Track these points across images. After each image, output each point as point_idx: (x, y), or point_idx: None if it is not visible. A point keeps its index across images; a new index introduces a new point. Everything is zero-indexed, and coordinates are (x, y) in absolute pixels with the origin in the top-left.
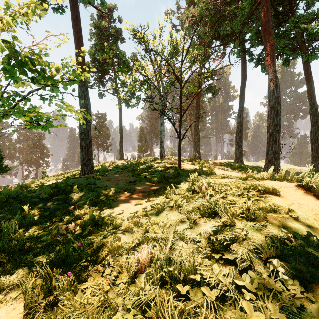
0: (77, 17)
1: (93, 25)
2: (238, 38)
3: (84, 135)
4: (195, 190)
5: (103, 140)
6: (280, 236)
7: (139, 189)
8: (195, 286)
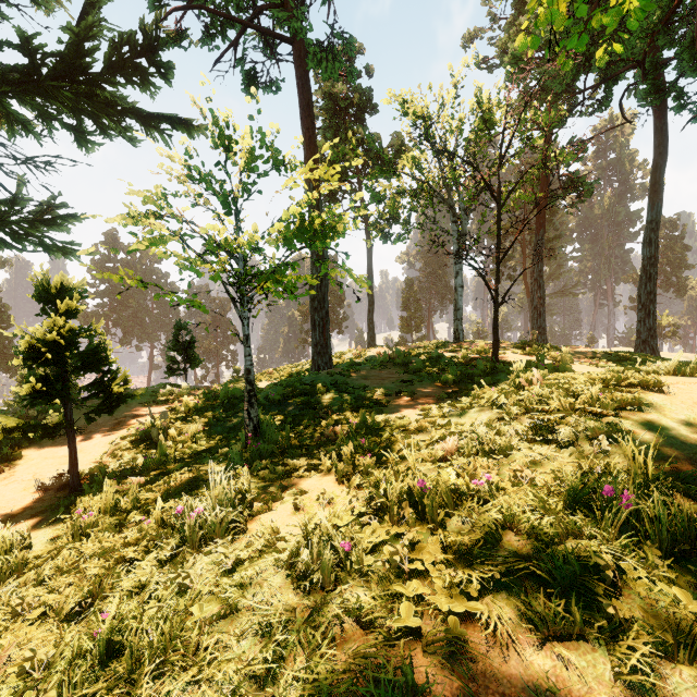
0: (308, 103)
1: (321, 93)
2: (640, 65)
3: (318, 303)
4: (521, 385)
5: (332, 310)
6: (630, 428)
7: (421, 392)
8: (510, 458)
